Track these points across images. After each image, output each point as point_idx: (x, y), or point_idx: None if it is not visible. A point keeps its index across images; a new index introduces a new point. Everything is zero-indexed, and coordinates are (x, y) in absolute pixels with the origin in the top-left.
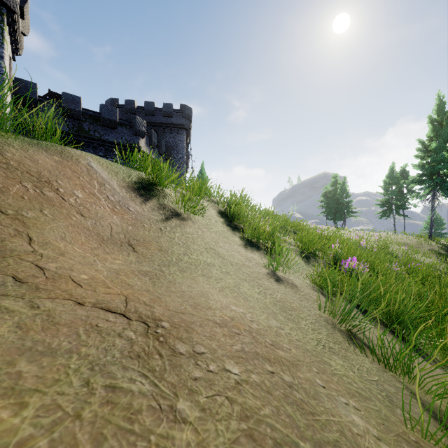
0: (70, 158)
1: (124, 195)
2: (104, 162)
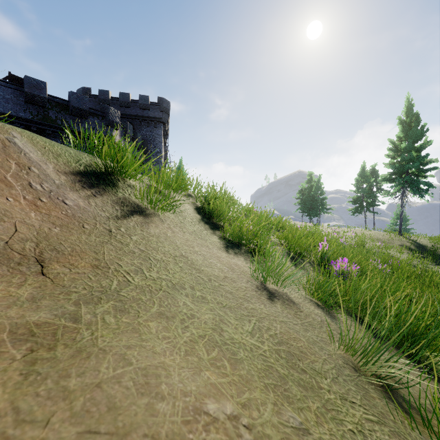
0: None
1: (62, 184)
2: (42, 141)
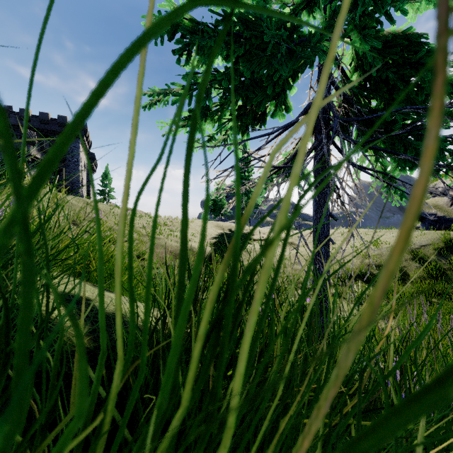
0: None
1: None
2: None
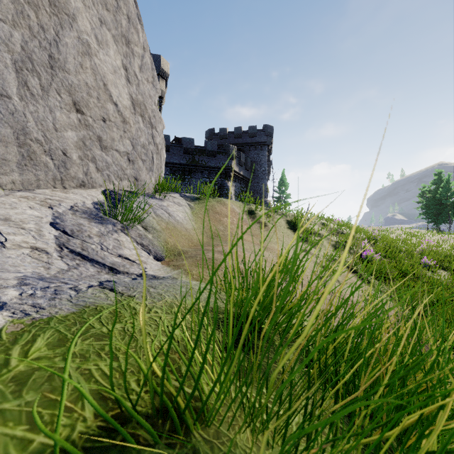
0: (227, 205)
1: (245, 218)
2: (235, 203)
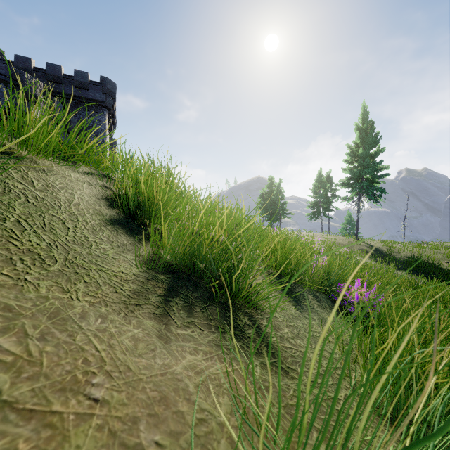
0: None
1: None
2: None
